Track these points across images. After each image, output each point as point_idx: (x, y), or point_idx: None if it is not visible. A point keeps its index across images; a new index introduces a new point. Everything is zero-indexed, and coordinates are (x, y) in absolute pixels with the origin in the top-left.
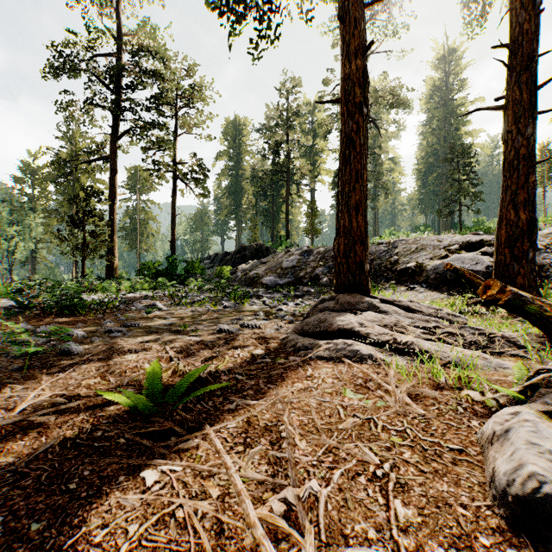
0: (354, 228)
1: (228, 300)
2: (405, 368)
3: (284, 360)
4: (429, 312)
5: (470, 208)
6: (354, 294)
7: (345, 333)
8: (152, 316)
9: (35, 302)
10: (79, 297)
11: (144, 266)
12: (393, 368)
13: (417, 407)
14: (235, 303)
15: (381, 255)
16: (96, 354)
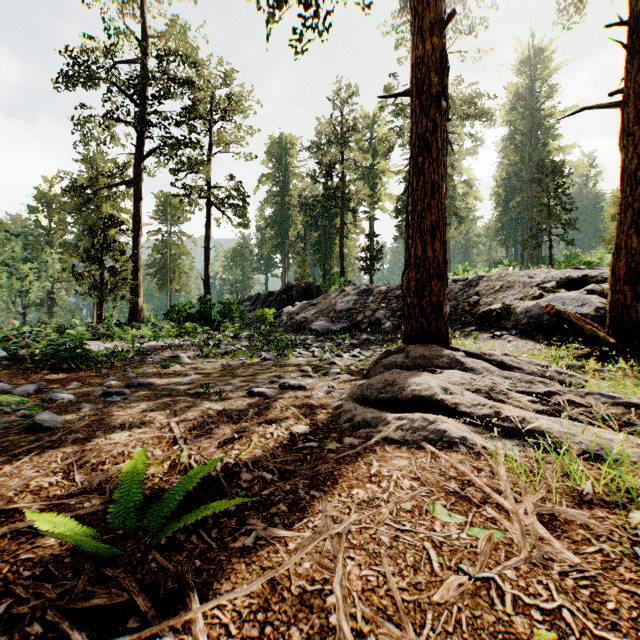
0: (429, 258)
1: (268, 350)
2: (519, 462)
3: (336, 445)
4: (532, 370)
5: (562, 238)
6: (429, 345)
7: (423, 402)
8: (170, 372)
9: (25, 353)
10: (81, 348)
11: (173, 308)
12: (504, 464)
13: (563, 548)
14: (276, 354)
15: (457, 295)
16: (74, 431)
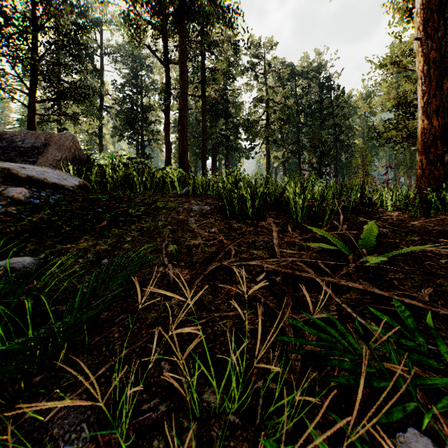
0: None
1: None
2: None
3: None
4: None
5: None
6: None
7: None
8: None
9: None
10: None
11: None
12: None
13: None
14: None
15: None
16: None
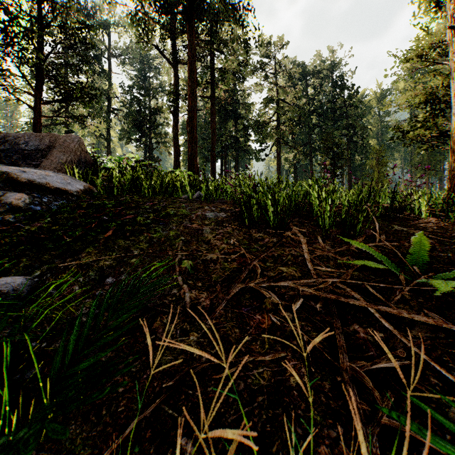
0: None
1: None
2: None
3: None
4: None
5: None
6: None
7: None
8: None
9: None
10: None
11: None
12: None
13: None
14: None
15: None
16: None
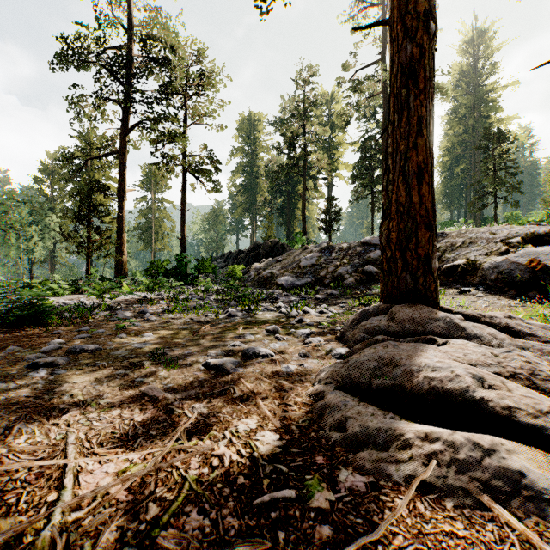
0: (414, 204)
1: (235, 305)
2: None
3: (328, 496)
4: (549, 337)
5: (507, 200)
6: (417, 305)
7: (449, 400)
8: (127, 332)
9: None
10: (38, 305)
11: (152, 264)
12: None
13: None
14: (243, 309)
15: None
16: None
